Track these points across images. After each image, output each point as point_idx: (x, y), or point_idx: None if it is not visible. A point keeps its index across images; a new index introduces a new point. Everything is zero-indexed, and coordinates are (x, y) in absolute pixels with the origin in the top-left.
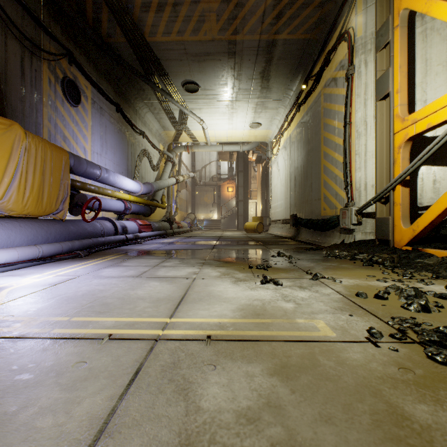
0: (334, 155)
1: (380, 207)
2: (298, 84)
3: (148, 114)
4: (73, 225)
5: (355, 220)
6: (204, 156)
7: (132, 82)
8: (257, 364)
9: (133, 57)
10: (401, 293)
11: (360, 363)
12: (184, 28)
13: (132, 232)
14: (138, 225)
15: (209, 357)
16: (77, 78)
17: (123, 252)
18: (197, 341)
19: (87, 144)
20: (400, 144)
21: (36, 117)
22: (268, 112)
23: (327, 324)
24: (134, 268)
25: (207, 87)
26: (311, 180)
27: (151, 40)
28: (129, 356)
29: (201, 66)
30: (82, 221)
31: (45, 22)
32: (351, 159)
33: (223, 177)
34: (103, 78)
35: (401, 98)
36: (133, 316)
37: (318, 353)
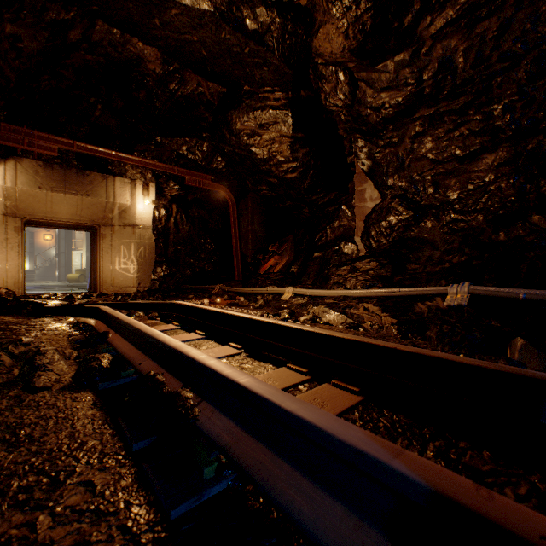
0: None
1: None
2: None
3: None
4: None
5: None
6: None
7: None
8: None
9: None
10: None
11: None
12: None
13: None
14: None
15: None
16: None
17: None
18: None
19: None
20: None
21: None
22: None
23: None
24: None
25: None
26: None
27: None
28: None
29: None
30: None
31: None
32: None
33: None
34: None
35: None
36: None
37: None
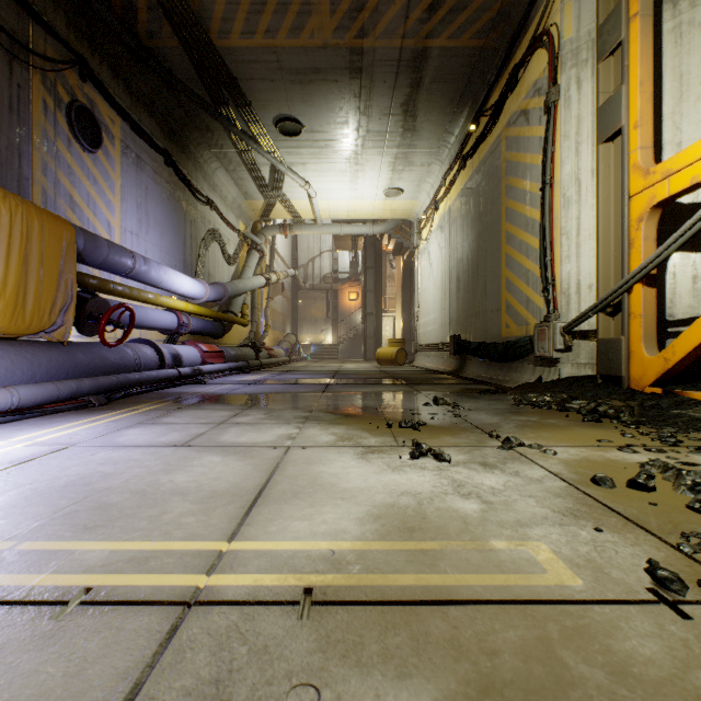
0: (525, 237)
1: (604, 321)
2: (463, 124)
3: (219, 171)
4: (83, 351)
5: (560, 343)
6: (311, 243)
7: (191, 117)
8: (421, 683)
9: (191, 74)
10: (681, 479)
11: (667, 673)
12: (277, 24)
13: (190, 365)
14: (201, 352)
15: (304, 661)
16: (95, 104)
17: (170, 398)
18: (280, 606)
19: (114, 216)
20: (641, 214)
21: (20, 166)
22: (414, 171)
23: (556, 553)
24: (181, 428)
25: (315, 128)
26: (485, 279)
27: (221, 44)
28: (112, 660)
29: (305, 92)
30: (101, 345)
31: (37, 5)
32: (554, 243)
33: (342, 277)
34: (142, 108)
35: (642, 136)
36: (153, 537)
37: (558, 641)
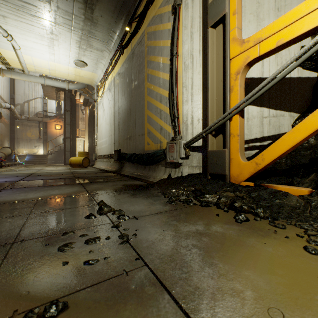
0: (159, 90)
1: (211, 139)
2: (122, 27)
3: None
4: None
5: (183, 153)
6: (27, 91)
7: None
8: None
9: None
10: None
11: None
12: None
13: None
14: None
15: None
16: None
17: None
18: None
19: None
20: (239, 69)
21: None
22: (93, 52)
23: None
24: None
25: None
26: (135, 117)
27: None
28: None
29: None
30: None
31: None
32: (178, 92)
33: (51, 115)
34: None
35: (238, 20)
36: None
37: None
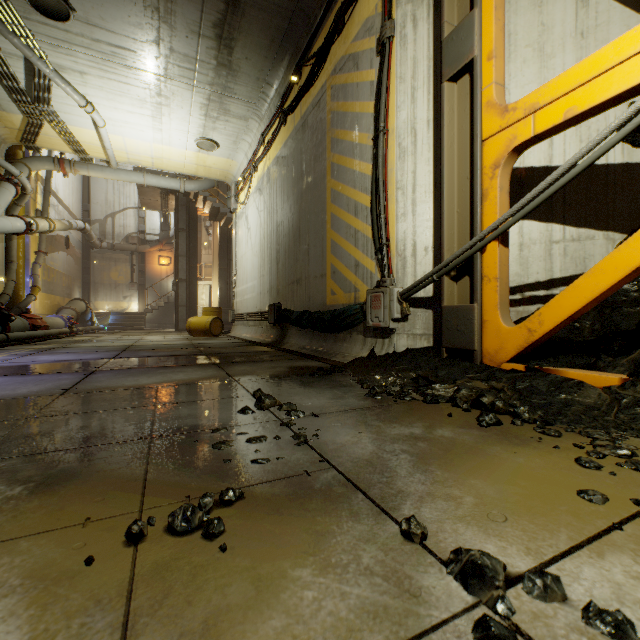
0: (354, 194)
1: (449, 285)
2: (284, 75)
3: None
4: None
5: (398, 311)
6: (111, 196)
7: None
8: None
9: None
10: None
11: None
12: None
13: None
14: None
15: None
16: None
17: None
18: None
19: None
20: (498, 159)
21: None
22: (231, 123)
23: None
24: None
25: (93, 18)
26: (309, 242)
27: None
28: None
29: None
30: None
31: None
32: (388, 198)
33: (151, 239)
34: None
35: (497, 69)
36: None
37: None
